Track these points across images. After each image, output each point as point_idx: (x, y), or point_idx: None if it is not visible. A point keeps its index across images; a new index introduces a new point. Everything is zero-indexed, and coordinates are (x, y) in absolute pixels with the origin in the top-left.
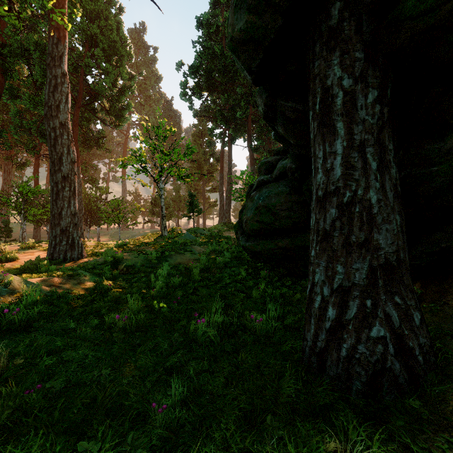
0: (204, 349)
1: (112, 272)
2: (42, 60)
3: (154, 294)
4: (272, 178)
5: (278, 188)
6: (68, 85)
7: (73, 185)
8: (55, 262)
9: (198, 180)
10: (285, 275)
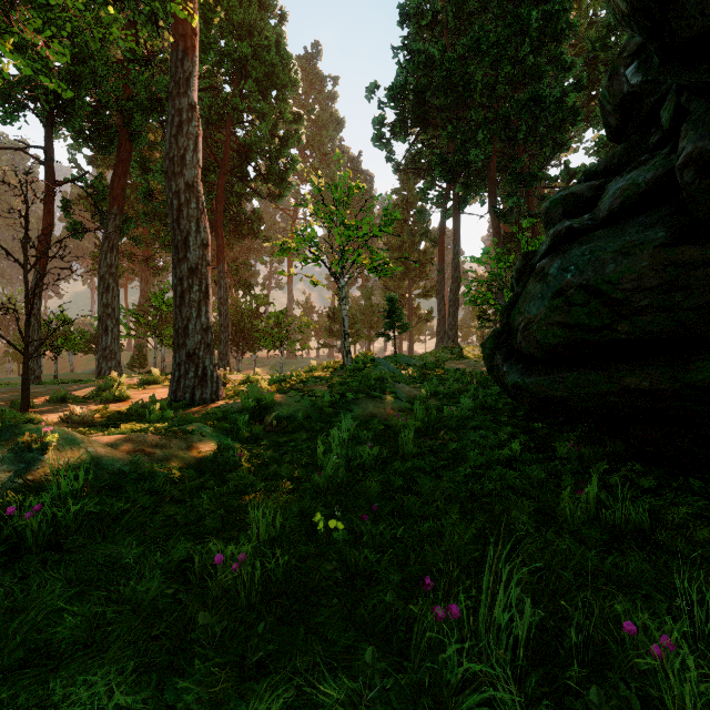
0: None
1: (251, 429)
2: None
3: (321, 484)
4: (598, 218)
5: (624, 237)
6: (198, 124)
7: (204, 281)
8: (178, 405)
9: (401, 279)
10: (624, 457)
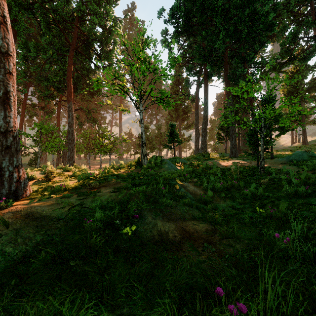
0: None
1: None
2: (42, 9)
3: None
4: None
5: None
6: None
7: (3, 87)
8: None
9: (175, 120)
10: None
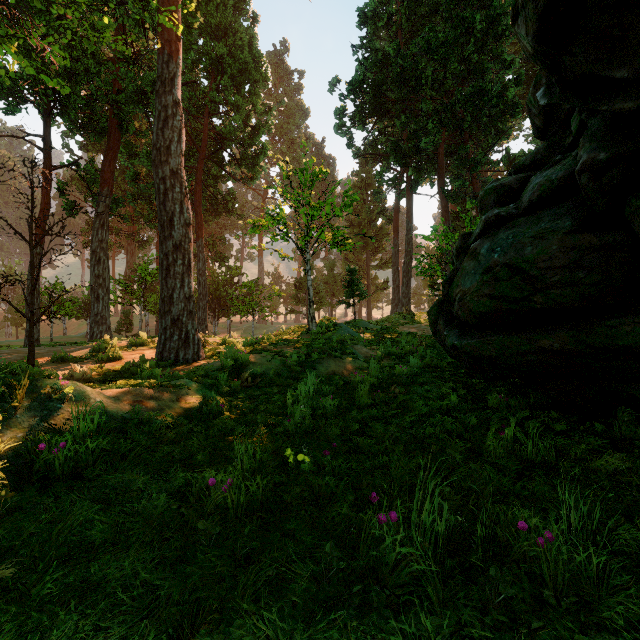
0: (403, 618)
1: (230, 384)
2: None
3: (290, 429)
4: (520, 208)
5: (540, 224)
6: (181, 118)
7: (187, 256)
8: (164, 364)
9: (360, 252)
10: (544, 407)
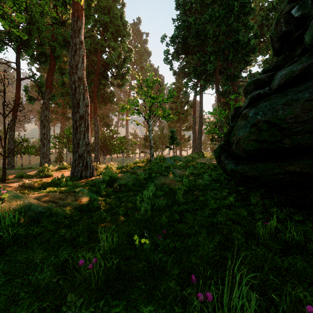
0: None
1: (106, 190)
2: None
3: (138, 218)
4: (272, 89)
5: (287, 97)
6: (84, 50)
7: (87, 122)
8: (74, 179)
9: (176, 122)
10: (284, 204)
